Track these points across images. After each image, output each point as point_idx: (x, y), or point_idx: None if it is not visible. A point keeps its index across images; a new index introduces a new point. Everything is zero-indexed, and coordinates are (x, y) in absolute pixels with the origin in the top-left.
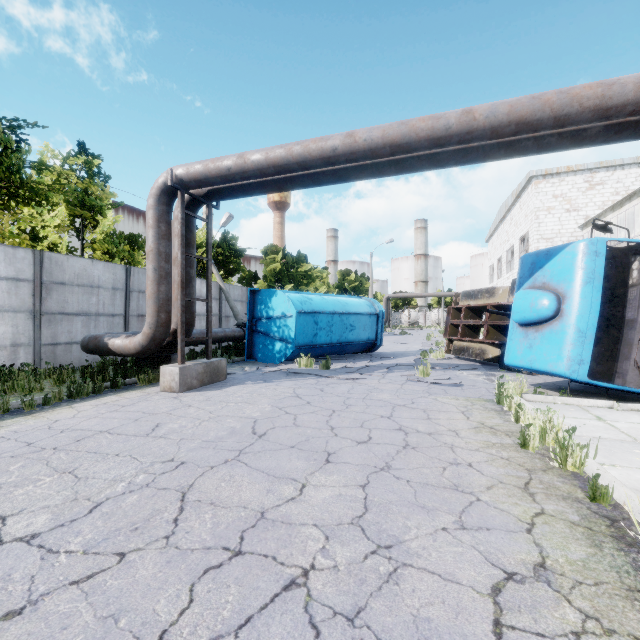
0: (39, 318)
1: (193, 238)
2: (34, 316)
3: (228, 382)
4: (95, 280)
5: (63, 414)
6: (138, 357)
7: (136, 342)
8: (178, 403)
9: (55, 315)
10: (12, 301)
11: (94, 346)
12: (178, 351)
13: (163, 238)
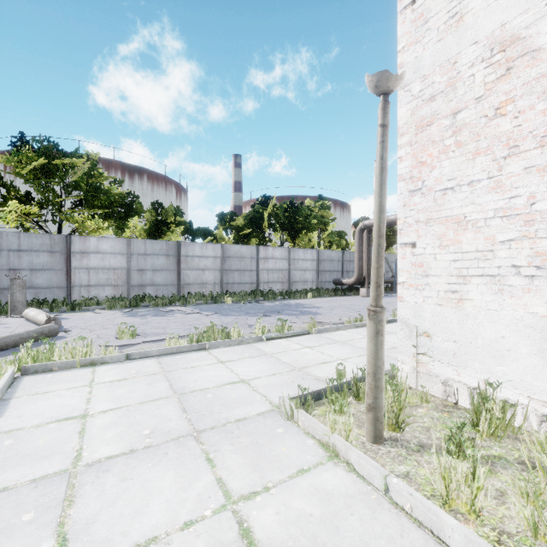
0: (318, 272)
1: (370, 243)
2: (317, 272)
3: (383, 297)
4: (332, 258)
5: (337, 298)
6: (348, 288)
7: (351, 280)
8: (366, 298)
9: (322, 271)
10: (312, 267)
11: (337, 282)
12: (365, 284)
13: (360, 245)
